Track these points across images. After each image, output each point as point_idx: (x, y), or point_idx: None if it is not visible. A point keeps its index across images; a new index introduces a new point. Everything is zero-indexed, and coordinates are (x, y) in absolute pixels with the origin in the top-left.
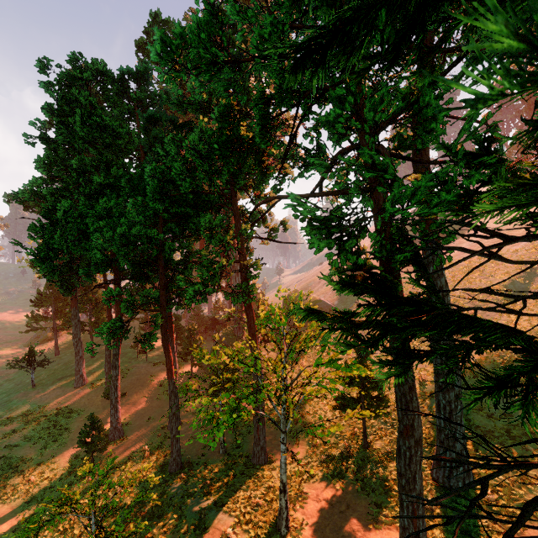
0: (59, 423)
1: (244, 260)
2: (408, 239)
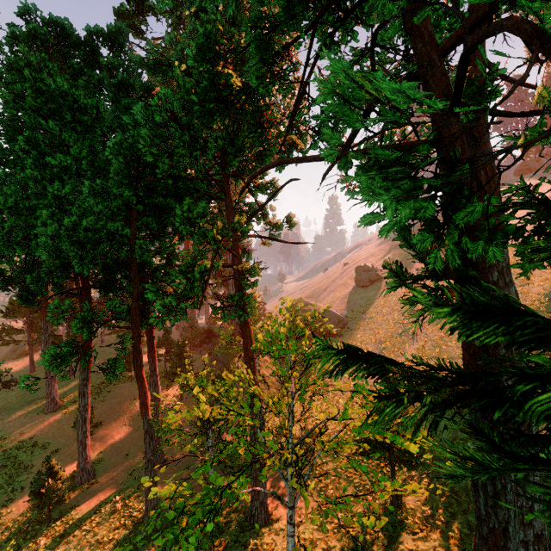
0: (19, 459)
1: (238, 263)
2: None
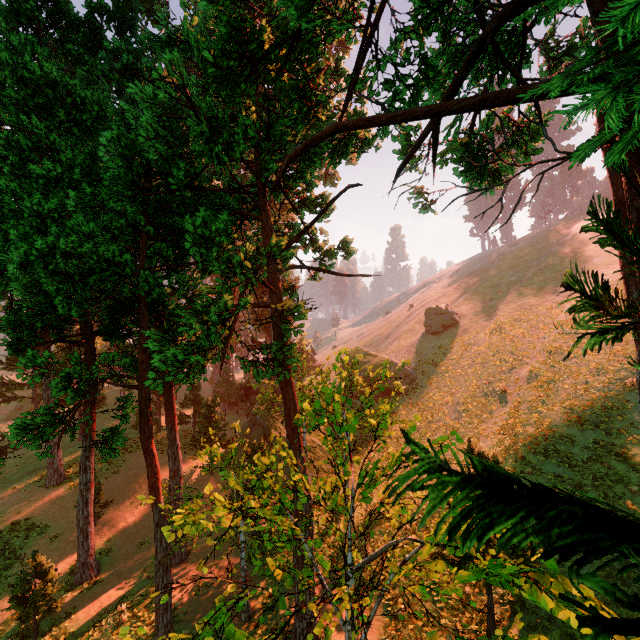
0: (9, 547)
1: (278, 302)
2: None
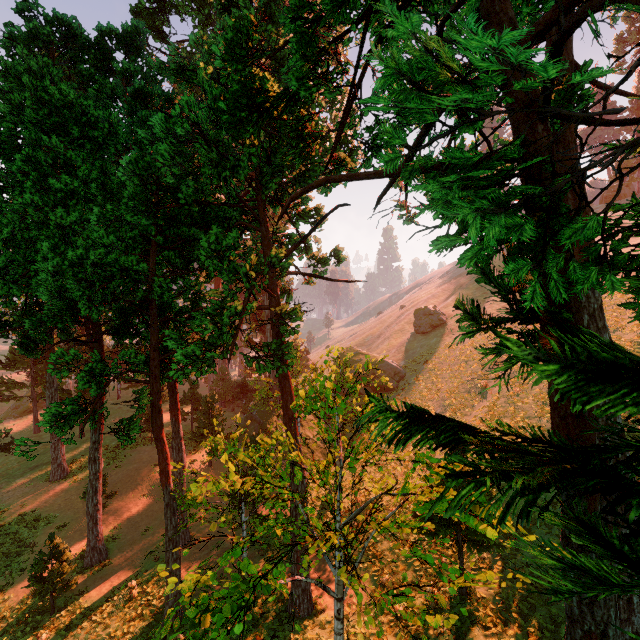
0: (19, 536)
1: (276, 305)
2: None
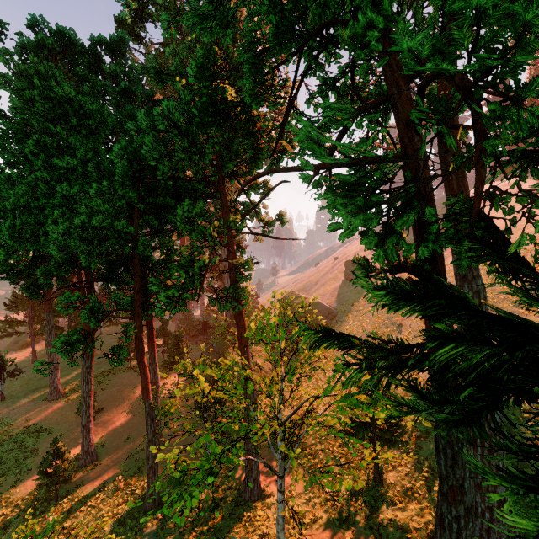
0: (25, 444)
1: (233, 258)
2: (487, 220)
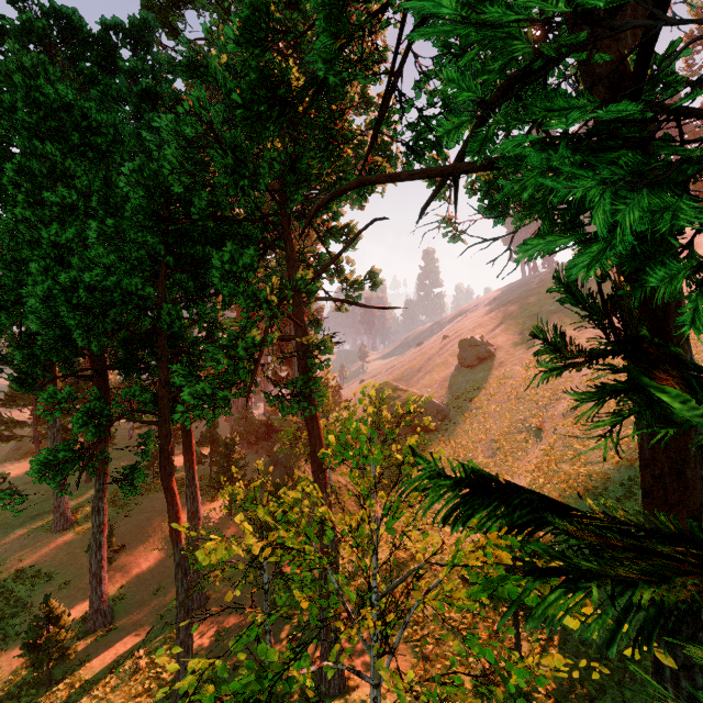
0: (15, 595)
1: (303, 335)
2: None
